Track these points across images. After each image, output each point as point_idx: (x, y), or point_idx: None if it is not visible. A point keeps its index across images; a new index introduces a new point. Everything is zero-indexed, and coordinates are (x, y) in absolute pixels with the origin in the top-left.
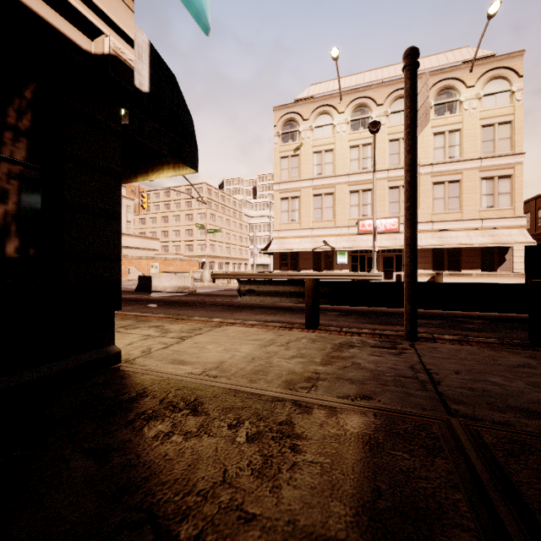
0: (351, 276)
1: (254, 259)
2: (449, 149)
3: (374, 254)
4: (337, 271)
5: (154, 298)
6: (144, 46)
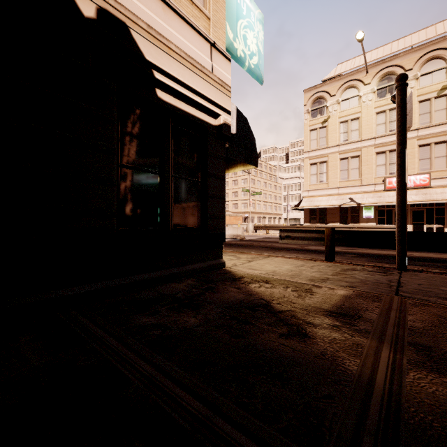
0: (375, 228)
1: (288, 215)
2: None
3: None
4: (363, 224)
5: None
6: (234, 110)
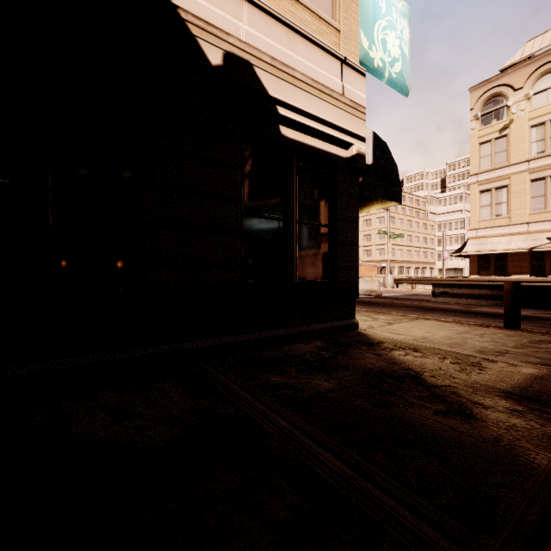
0: None
1: (444, 264)
2: None
3: None
4: None
5: None
6: (370, 136)
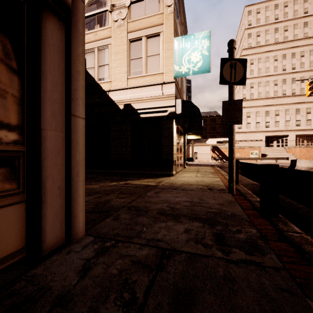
0: None
1: None
2: None
3: None
4: None
5: None
6: (180, 102)
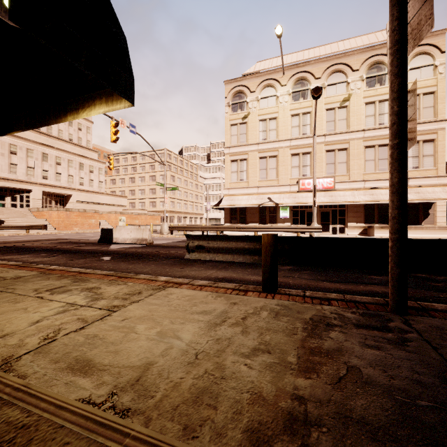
0: (294, 229)
1: (207, 214)
2: (379, 116)
3: (314, 208)
4: (280, 224)
5: (111, 250)
6: None
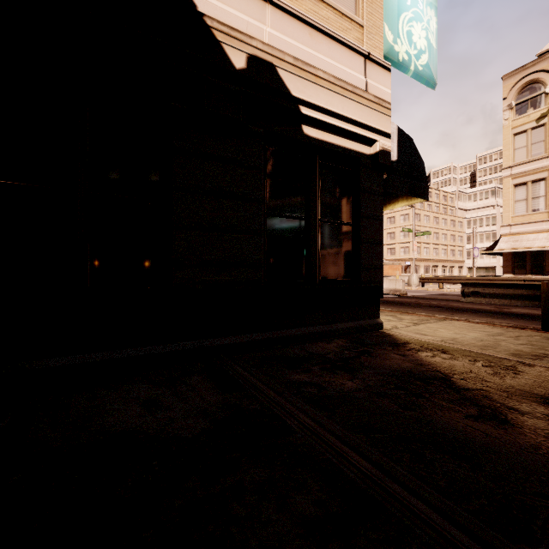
0: None
1: (474, 262)
2: None
3: None
4: None
5: None
6: (394, 131)
